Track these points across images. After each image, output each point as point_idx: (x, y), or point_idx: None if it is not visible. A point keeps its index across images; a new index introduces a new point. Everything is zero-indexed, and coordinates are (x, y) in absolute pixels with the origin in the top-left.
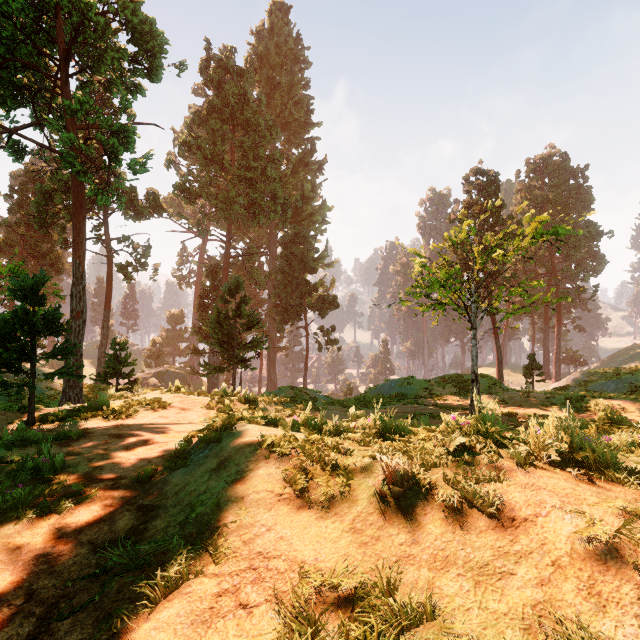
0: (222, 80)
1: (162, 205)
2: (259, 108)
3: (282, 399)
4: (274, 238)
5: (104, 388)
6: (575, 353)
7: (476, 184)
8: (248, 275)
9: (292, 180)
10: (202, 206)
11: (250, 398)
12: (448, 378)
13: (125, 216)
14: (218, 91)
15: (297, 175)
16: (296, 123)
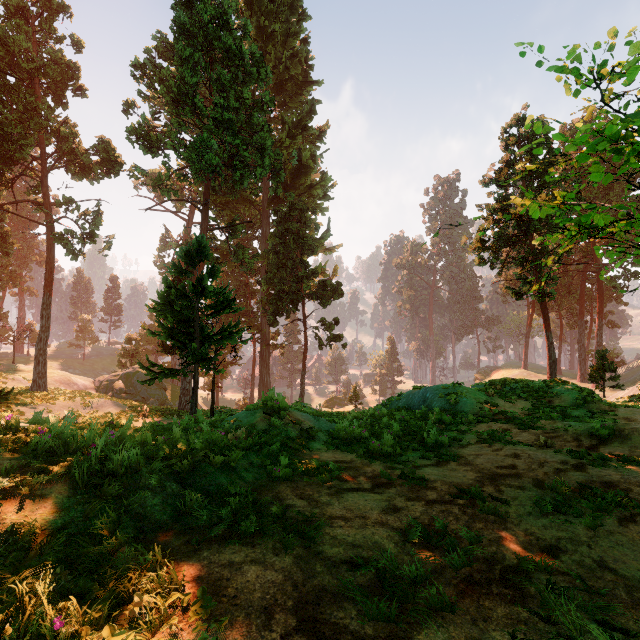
0: (196, 1)
1: (118, 160)
2: (243, 38)
3: (220, 458)
4: (267, 218)
5: (20, 398)
6: (611, 352)
7: (518, 137)
8: (232, 255)
9: (287, 144)
10: (165, 156)
11: (109, 469)
12: (502, 384)
13: (72, 176)
14: (189, 11)
15: (294, 140)
16: (293, 82)
